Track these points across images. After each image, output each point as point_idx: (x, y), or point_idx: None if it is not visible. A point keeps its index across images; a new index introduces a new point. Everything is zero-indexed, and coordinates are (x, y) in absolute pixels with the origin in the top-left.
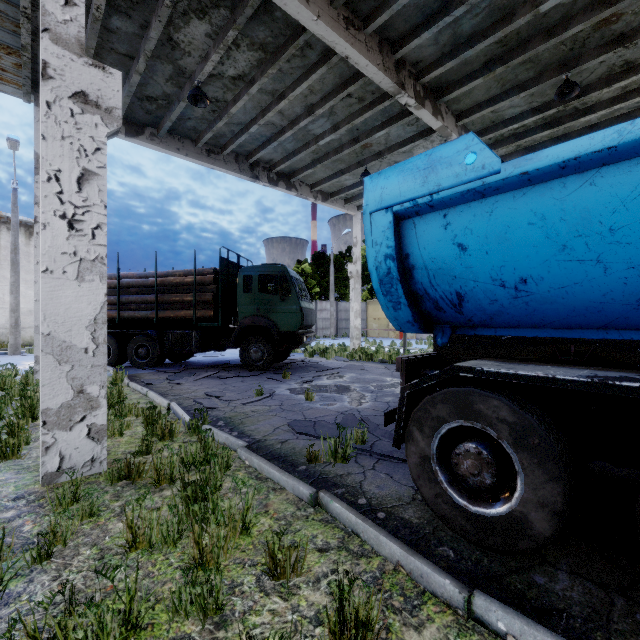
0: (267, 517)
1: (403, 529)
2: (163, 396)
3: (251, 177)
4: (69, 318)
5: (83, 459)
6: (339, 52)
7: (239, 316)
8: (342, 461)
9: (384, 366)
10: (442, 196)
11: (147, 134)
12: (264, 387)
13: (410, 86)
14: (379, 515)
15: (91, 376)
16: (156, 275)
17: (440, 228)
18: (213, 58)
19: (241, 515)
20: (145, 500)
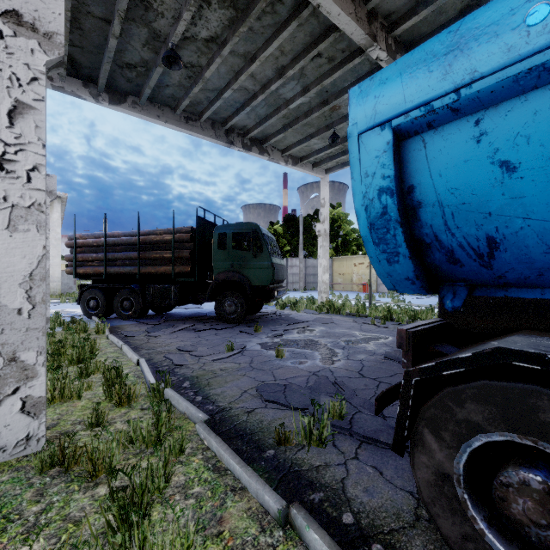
0: (219, 546)
1: None
2: (137, 350)
3: (226, 142)
4: None
5: (15, 438)
6: None
7: (214, 271)
8: (317, 444)
9: (352, 319)
10: (478, 88)
11: (129, 102)
12: (235, 341)
13: (382, 39)
14: (374, 549)
15: (26, 341)
16: (138, 234)
17: (468, 142)
18: (185, 17)
19: None
20: (71, 503)
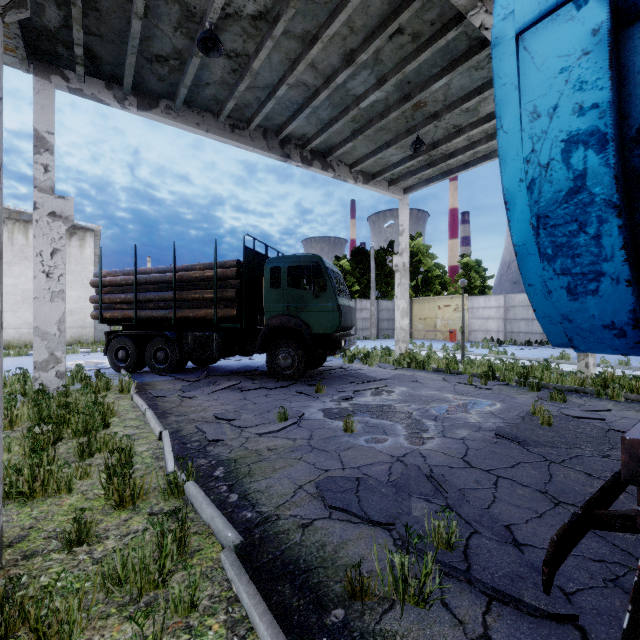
0: None
1: None
2: (164, 416)
3: (281, 156)
4: None
5: None
6: None
7: (265, 315)
8: (416, 602)
9: (442, 377)
10: None
11: (162, 107)
12: (290, 407)
13: None
14: None
15: None
16: (174, 269)
17: None
18: None
19: None
20: None
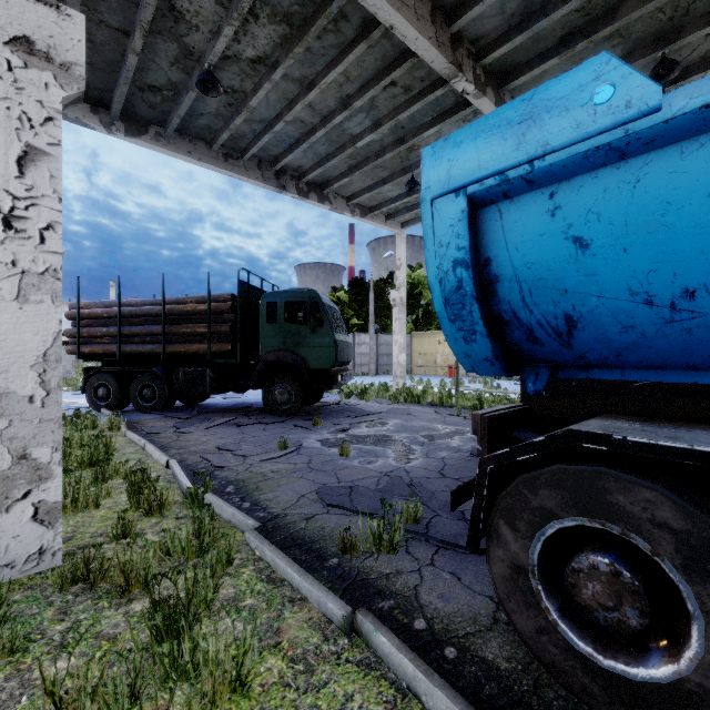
0: (277, 656)
1: (487, 683)
2: (164, 449)
3: (277, 187)
4: (5, 354)
5: (26, 551)
6: (382, 20)
7: (261, 351)
8: (388, 551)
9: (434, 410)
10: (550, 162)
11: (151, 133)
12: (289, 438)
13: (469, 68)
14: (447, 653)
15: (39, 435)
16: (163, 302)
17: (543, 215)
18: (226, 32)
19: (234, 662)
20: (102, 620)
